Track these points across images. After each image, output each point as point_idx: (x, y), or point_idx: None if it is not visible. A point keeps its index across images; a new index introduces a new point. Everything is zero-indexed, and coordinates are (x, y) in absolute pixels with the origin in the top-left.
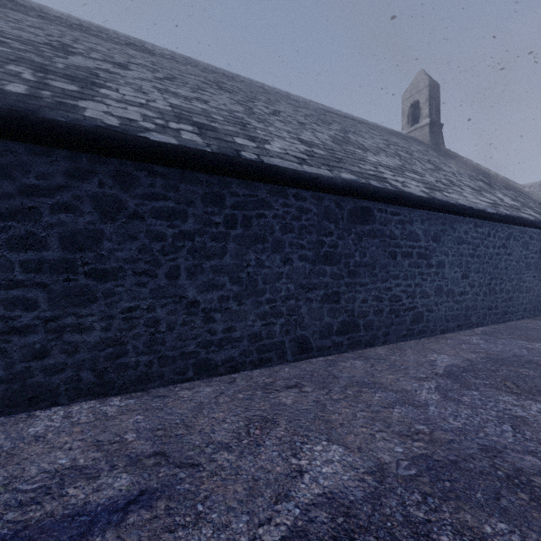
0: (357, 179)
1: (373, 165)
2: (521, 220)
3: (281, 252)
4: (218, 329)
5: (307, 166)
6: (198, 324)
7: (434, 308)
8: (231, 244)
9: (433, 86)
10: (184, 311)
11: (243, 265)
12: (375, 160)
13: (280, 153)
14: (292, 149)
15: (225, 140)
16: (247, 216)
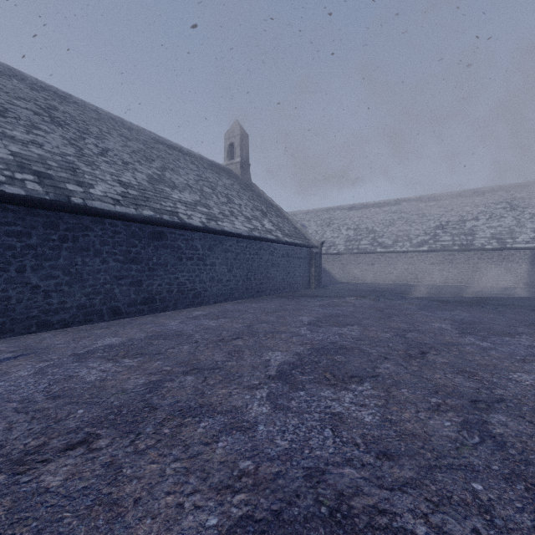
0: (154, 215)
1: (173, 202)
2: (266, 239)
3: (100, 257)
4: (54, 302)
5: (119, 207)
6: (40, 299)
7: (209, 289)
8: (64, 252)
9: (243, 135)
10: (30, 292)
11: (73, 264)
12: (178, 197)
13: (101, 196)
14: (111, 191)
15: (59, 187)
16: (76, 236)
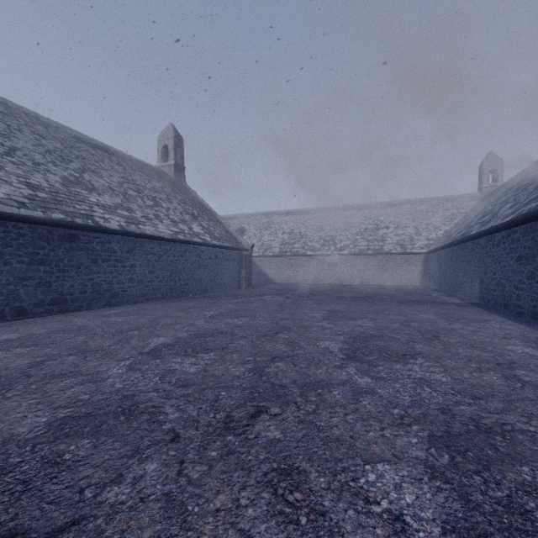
0: (65, 218)
1: (90, 205)
2: (191, 242)
3: (2, 258)
4: None
5: (24, 210)
6: None
7: (128, 289)
8: None
9: (178, 138)
10: None
11: None
12: (96, 200)
13: (3, 199)
14: (16, 194)
15: None
16: None
